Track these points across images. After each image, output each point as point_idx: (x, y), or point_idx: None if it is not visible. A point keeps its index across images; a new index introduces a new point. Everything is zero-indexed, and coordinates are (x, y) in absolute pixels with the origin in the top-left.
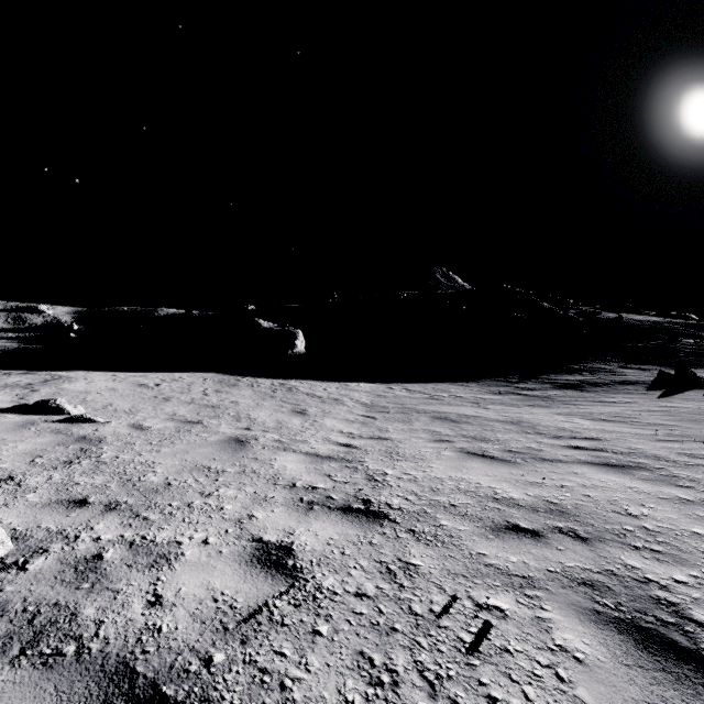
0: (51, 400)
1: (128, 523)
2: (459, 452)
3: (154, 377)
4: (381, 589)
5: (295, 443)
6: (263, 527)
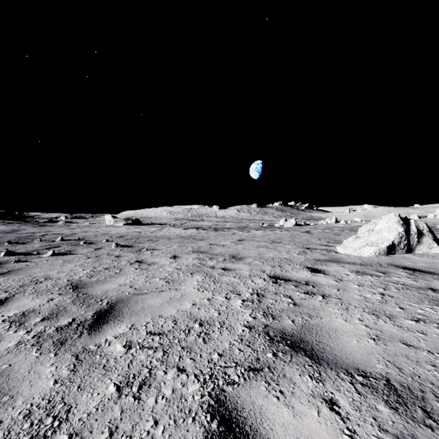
0: None
1: None
2: None
3: None
4: (165, 371)
5: None
6: None
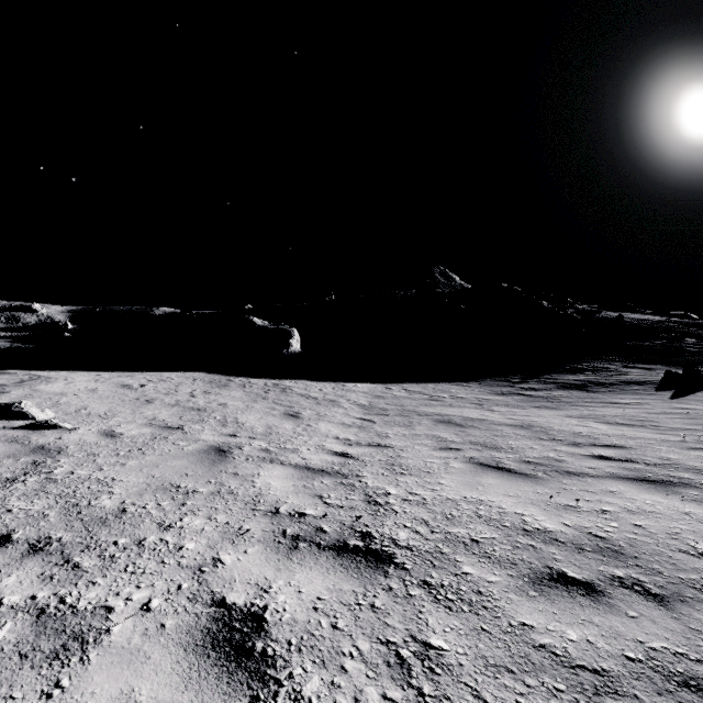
0: (14, 404)
1: (49, 574)
2: (470, 463)
3: (140, 378)
4: (389, 700)
5: (284, 453)
6: (229, 579)
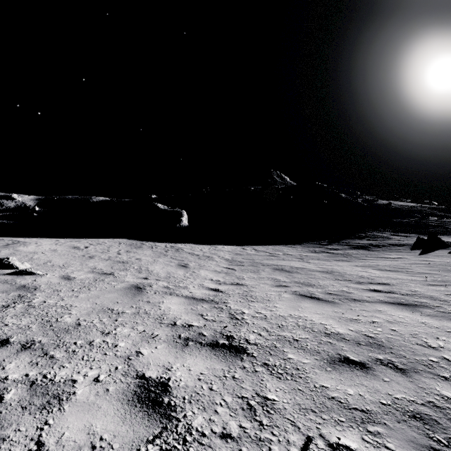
0: (4, 259)
1: (35, 361)
2: (294, 295)
3: (85, 242)
4: (243, 428)
5: (178, 289)
6: (147, 363)
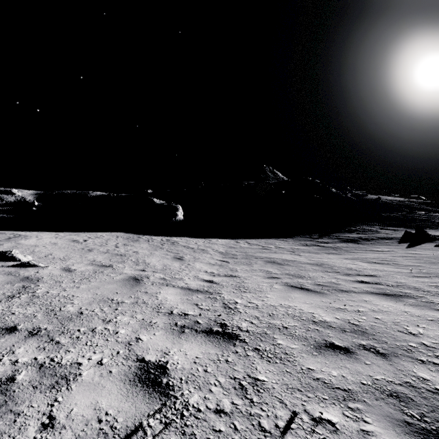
0: (7, 252)
1: (43, 346)
2: (285, 286)
3: (83, 236)
4: (235, 404)
5: (174, 280)
6: (146, 348)
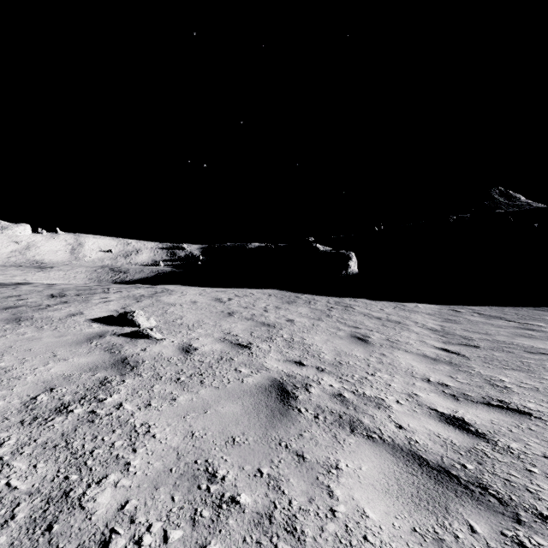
0: (130, 312)
1: None
2: None
3: (230, 293)
4: None
5: (365, 407)
6: None
